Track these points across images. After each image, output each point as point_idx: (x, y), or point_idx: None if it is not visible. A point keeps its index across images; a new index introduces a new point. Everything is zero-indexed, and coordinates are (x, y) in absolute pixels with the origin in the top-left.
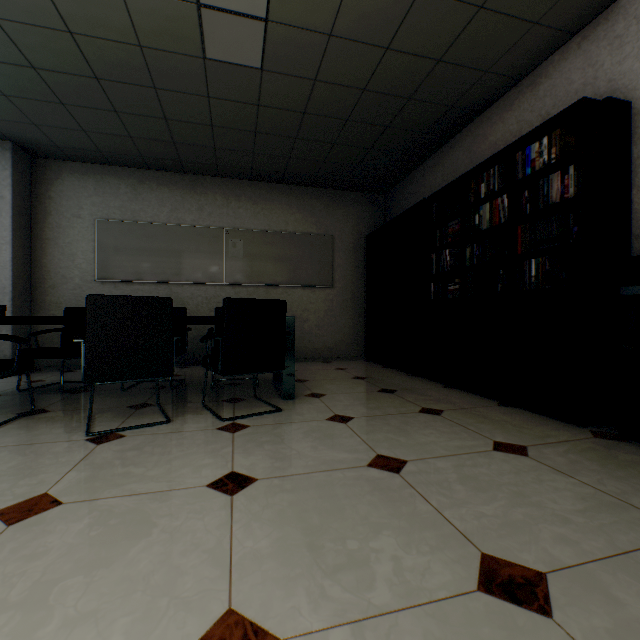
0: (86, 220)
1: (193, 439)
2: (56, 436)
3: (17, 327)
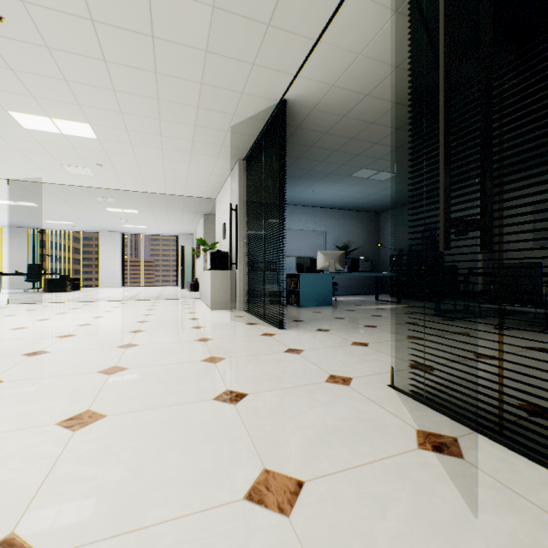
0: (526, 208)
1: (543, 338)
2: (481, 324)
3: (484, 278)
